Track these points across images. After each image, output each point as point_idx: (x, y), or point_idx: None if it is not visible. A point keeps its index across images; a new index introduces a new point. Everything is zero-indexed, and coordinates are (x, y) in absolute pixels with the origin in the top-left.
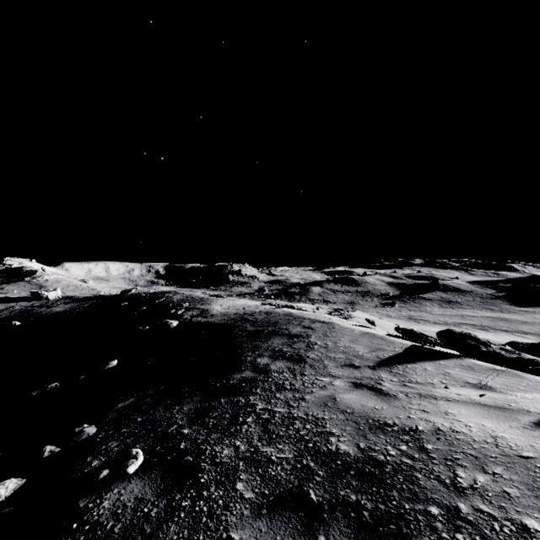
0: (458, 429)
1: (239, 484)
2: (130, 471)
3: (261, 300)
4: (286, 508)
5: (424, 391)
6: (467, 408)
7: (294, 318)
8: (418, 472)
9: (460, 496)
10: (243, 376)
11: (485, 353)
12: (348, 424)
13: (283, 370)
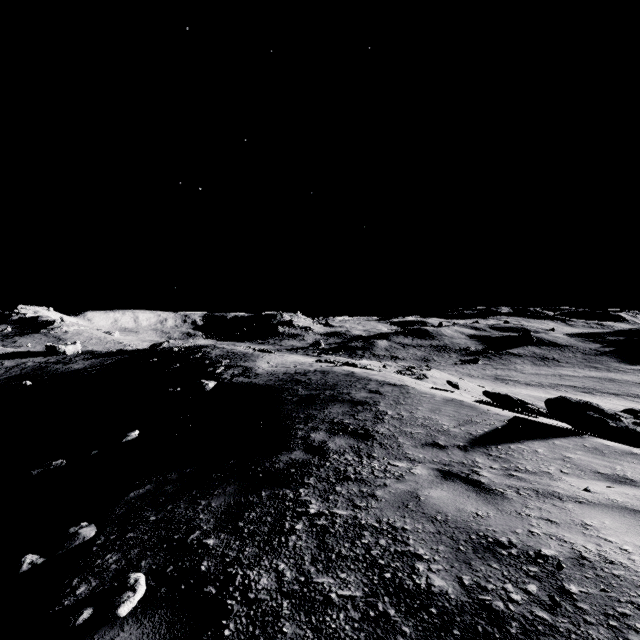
0: (612, 558)
1: None
2: (122, 613)
3: (316, 356)
4: None
5: (541, 486)
6: (612, 517)
7: (357, 379)
8: (564, 639)
9: None
10: (292, 458)
11: (614, 429)
12: (441, 541)
13: (345, 450)
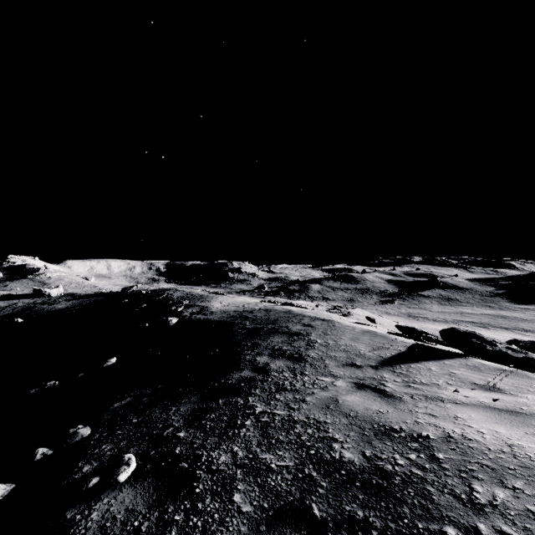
0: (470, 436)
1: (236, 496)
2: (121, 479)
3: (260, 298)
4: (287, 525)
5: (430, 393)
6: (477, 412)
7: (293, 316)
8: (429, 485)
9: (478, 515)
10: (242, 376)
11: (491, 352)
12: (352, 429)
13: (283, 370)
